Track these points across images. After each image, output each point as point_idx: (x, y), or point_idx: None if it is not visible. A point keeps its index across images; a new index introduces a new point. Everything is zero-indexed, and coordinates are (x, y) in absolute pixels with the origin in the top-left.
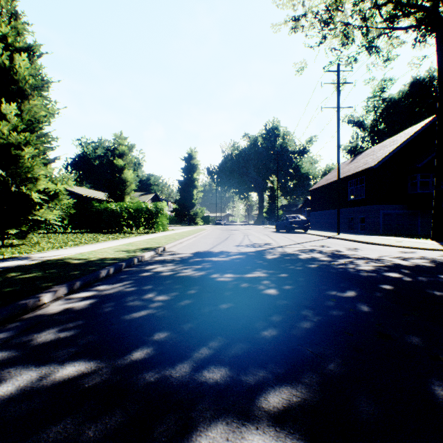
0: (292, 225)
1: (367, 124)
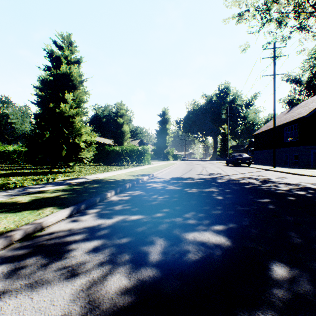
0: (238, 161)
1: (303, 80)
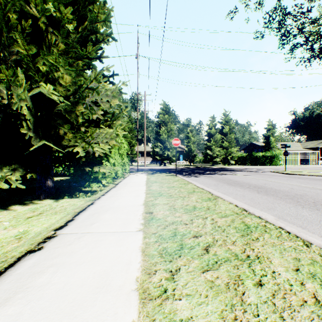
0: None
1: None
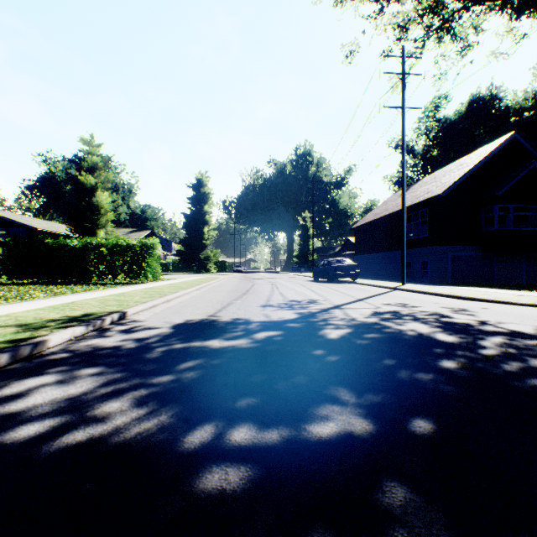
0: (337, 272)
1: (418, 150)
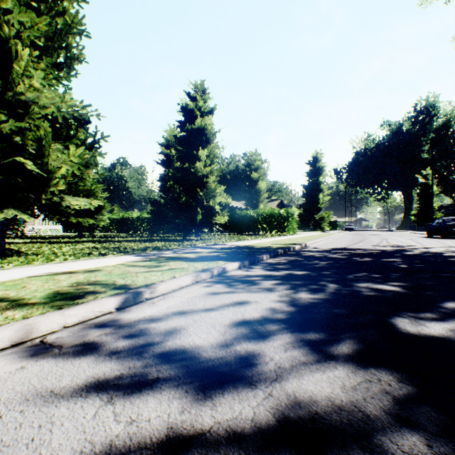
0: (451, 229)
1: None
